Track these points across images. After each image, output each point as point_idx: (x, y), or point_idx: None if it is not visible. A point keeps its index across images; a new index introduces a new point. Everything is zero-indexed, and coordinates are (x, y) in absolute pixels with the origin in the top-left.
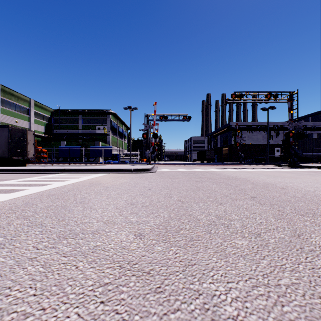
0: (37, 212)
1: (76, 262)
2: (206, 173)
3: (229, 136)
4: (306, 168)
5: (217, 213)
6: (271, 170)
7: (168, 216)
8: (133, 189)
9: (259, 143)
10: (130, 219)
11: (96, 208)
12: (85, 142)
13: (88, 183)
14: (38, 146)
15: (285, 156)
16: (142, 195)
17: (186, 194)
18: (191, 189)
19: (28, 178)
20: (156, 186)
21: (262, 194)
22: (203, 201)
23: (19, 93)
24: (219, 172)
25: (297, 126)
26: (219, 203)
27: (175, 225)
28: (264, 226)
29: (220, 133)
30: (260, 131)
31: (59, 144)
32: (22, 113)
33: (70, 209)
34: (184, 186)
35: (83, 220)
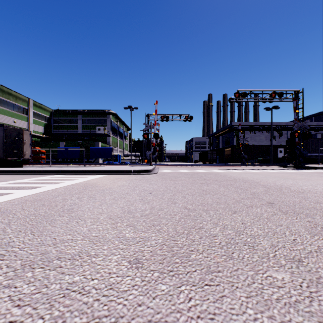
0: (11, 224)
1: (34, 318)
2: (210, 174)
3: (232, 137)
4: (313, 169)
5: (234, 225)
6: (277, 171)
7: (174, 231)
8: (131, 193)
9: (262, 144)
10: (125, 235)
11: (85, 218)
12: (84, 143)
13: (83, 186)
14: (37, 146)
15: (289, 157)
16: (142, 201)
17: (192, 200)
18: (197, 193)
19: (20, 180)
20: (157, 190)
21: (279, 199)
22: (214, 209)
23: (17, 93)
24: (224, 173)
25: (302, 126)
26: (233, 212)
27: (184, 244)
28: (301, 246)
29: (222, 134)
30: (262, 132)
31: (59, 145)
32: (20, 113)
33: (53, 219)
34: (188, 189)
35: (65, 236)
